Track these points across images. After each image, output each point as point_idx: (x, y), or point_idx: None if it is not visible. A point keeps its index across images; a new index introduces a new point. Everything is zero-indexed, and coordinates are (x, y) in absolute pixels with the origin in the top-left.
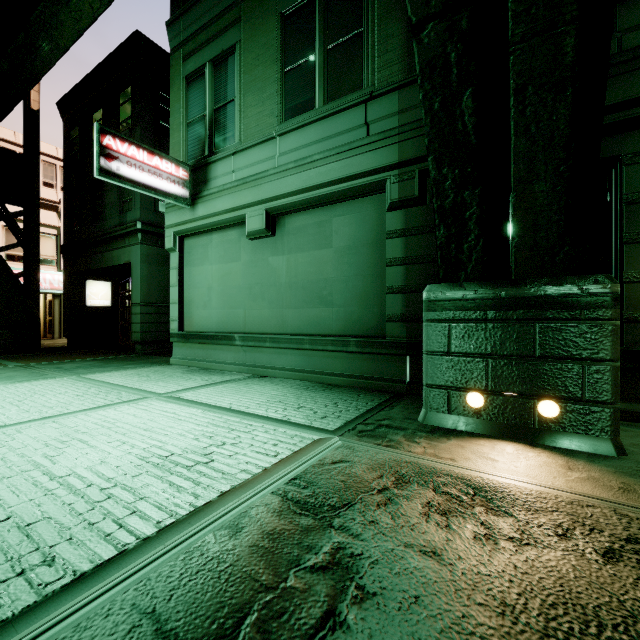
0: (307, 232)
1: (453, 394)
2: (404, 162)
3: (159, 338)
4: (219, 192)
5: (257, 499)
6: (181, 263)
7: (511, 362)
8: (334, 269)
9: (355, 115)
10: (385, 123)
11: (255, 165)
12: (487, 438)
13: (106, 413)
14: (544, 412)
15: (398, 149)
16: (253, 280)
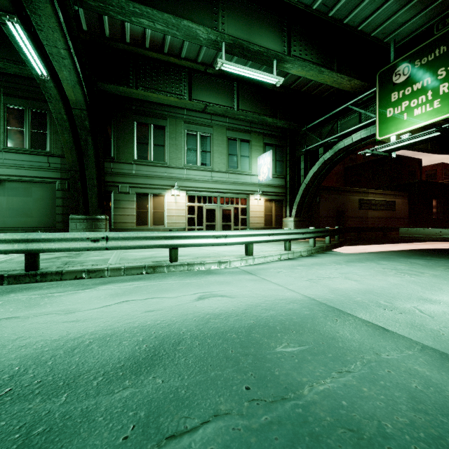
0: (19, 190)
1: None
2: (63, 178)
3: None
4: None
5: None
6: None
7: (89, 230)
8: (33, 205)
9: (44, 158)
10: (56, 165)
11: None
12: None
13: None
14: None
15: (61, 174)
16: None
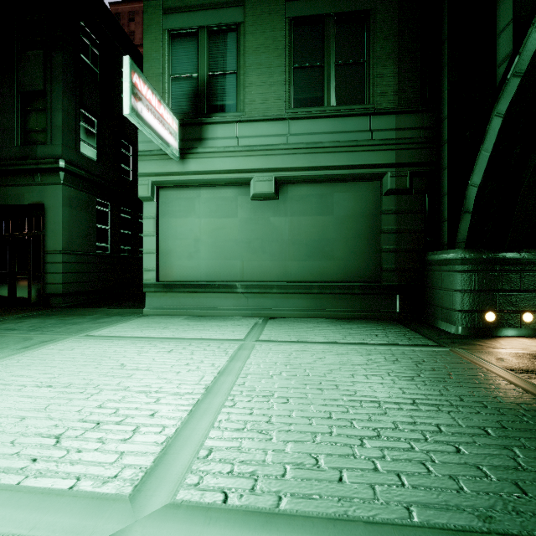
0: (310, 200)
1: (477, 315)
2: (399, 164)
3: (79, 289)
4: (219, 152)
5: (533, 383)
6: (157, 213)
7: (509, 294)
8: (335, 231)
9: (361, 122)
10: (385, 134)
11: (264, 137)
12: (504, 337)
13: (262, 360)
14: (526, 319)
15: (395, 154)
16: (252, 235)
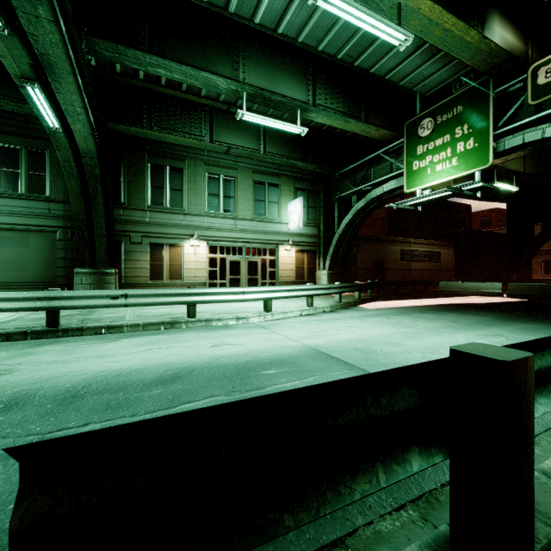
0: (14, 240)
1: None
2: (65, 227)
3: None
4: None
5: None
6: None
7: (97, 285)
8: (30, 257)
9: (44, 204)
10: (57, 212)
11: None
12: None
13: None
14: None
15: (63, 222)
16: None
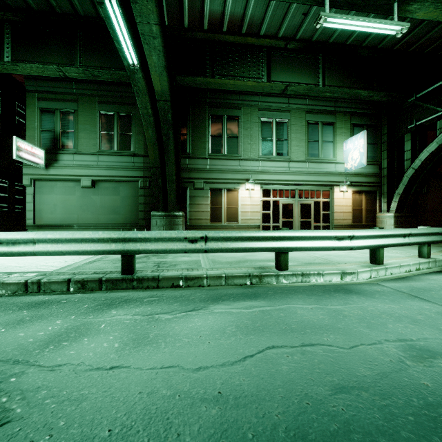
0: (109, 189)
1: None
2: (144, 177)
3: None
4: (65, 167)
5: None
6: (34, 192)
7: (168, 226)
8: (120, 203)
9: (129, 158)
10: (139, 164)
11: (86, 161)
12: None
13: None
14: None
15: (143, 173)
16: (83, 203)
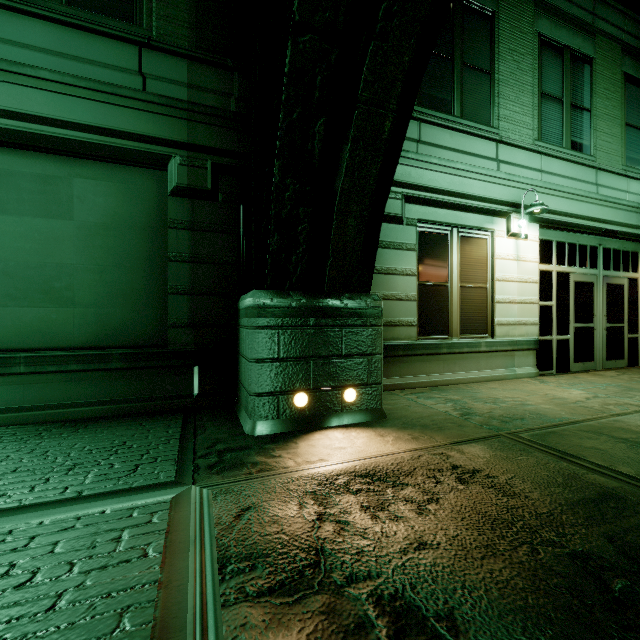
0: (16, 184)
1: (283, 398)
2: (195, 146)
3: None
4: None
5: (218, 632)
6: None
7: (327, 362)
8: (77, 252)
9: (123, 52)
10: (170, 88)
11: None
12: (316, 431)
13: None
14: (348, 398)
15: (187, 127)
16: None
